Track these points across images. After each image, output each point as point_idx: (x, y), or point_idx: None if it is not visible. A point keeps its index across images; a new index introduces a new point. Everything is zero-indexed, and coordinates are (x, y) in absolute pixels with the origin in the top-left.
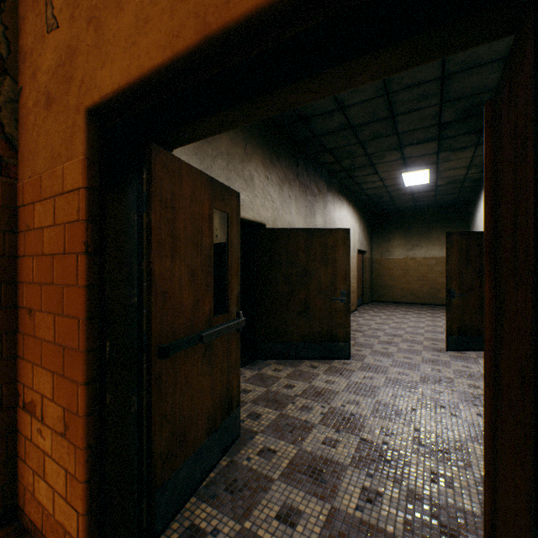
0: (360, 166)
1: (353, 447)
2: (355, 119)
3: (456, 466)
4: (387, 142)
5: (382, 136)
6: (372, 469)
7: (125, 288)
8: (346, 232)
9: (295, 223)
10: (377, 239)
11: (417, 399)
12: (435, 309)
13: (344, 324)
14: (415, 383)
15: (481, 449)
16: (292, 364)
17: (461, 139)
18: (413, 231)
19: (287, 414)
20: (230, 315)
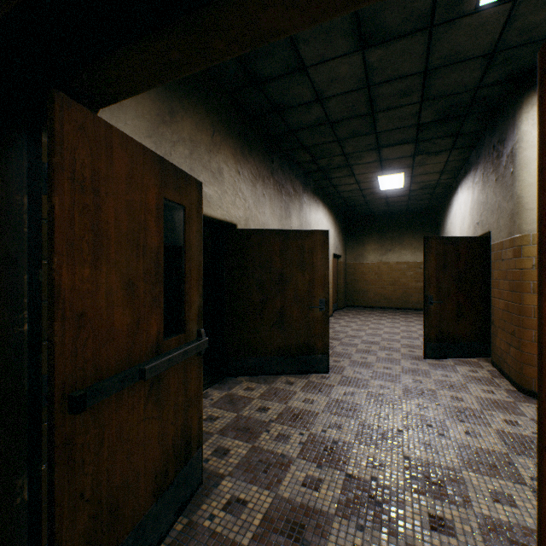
0: (337, 166)
1: (338, 488)
2: (333, 114)
3: (455, 503)
4: (366, 142)
5: (361, 135)
6: (363, 518)
7: (3, 312)
8: (325, 235)
9: (269, 224)
10: (352, 244)
11: (402, 418)
12: (407, 314)
13: (322, 335)
14: (398, 398)
15: (477, 477)
16: (267, 380)
17: (437, 142)
18: (386, 236)
19: (260, 446)
20: (188, 335)
